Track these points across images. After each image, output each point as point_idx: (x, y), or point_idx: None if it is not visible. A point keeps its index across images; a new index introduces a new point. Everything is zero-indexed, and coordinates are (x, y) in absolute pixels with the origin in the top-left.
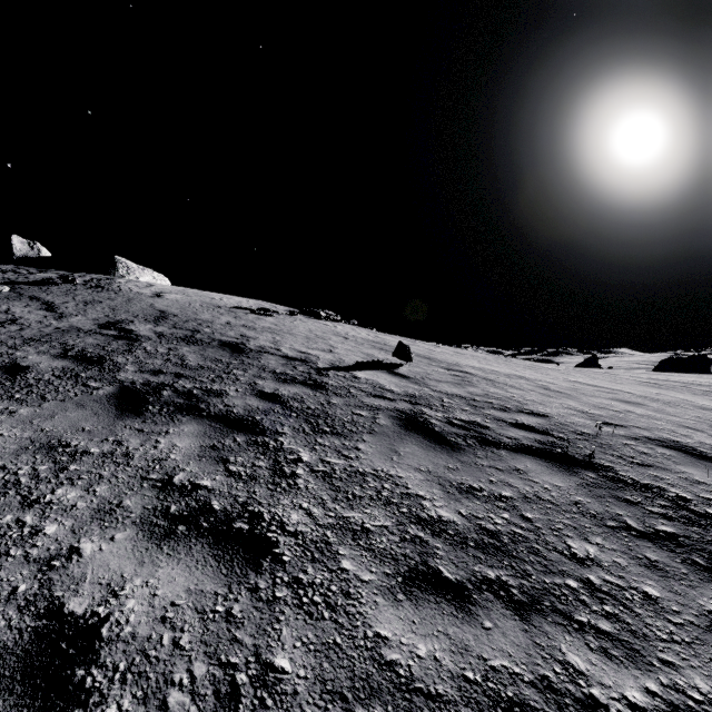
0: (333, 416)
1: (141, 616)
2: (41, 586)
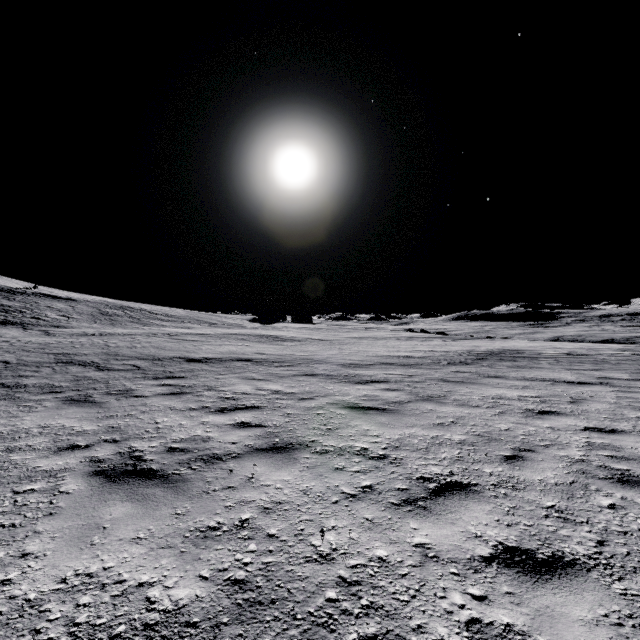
0: (19, 291)
1: (9, 293)
2: (1, 292)
